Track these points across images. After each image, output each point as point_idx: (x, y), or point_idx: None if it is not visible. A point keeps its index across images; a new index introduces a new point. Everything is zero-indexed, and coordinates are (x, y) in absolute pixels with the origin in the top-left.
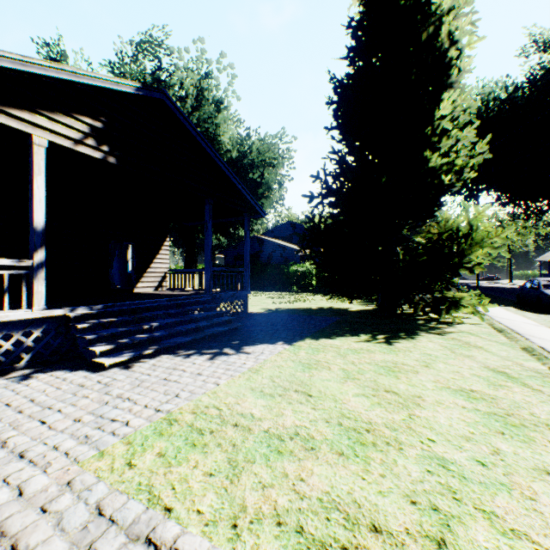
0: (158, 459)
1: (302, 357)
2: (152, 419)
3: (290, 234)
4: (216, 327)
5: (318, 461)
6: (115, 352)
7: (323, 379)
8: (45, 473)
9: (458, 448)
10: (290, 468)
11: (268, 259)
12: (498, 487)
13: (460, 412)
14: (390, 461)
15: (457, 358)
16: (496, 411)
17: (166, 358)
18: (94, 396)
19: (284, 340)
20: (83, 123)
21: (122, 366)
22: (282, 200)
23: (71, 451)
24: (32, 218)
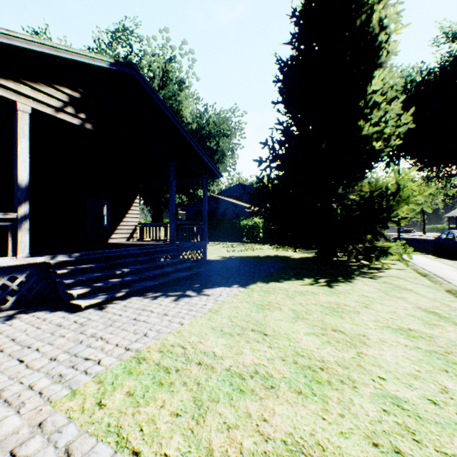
0: (127, 398)
1: (256, 298)
2: (122, 358)
3: (240, 194)
4: (180, 272)
5: (278, 401)
6: (91, 295)
7: (276, 319)
8: (18, 413)
9: (408, 386)
10: (252, 408)
11: (222, 214)
12: (454, 428)
13: (403, 350)
14: (346, 399)
15: (391, 300)
16: (435, 349)
17: (136, 300)
18: (70, 335)
19: (238, 284)
20: (63, 93)
21: (97, 307)
22: (234, 165)
23: (45, 390)
24: (16, 176)
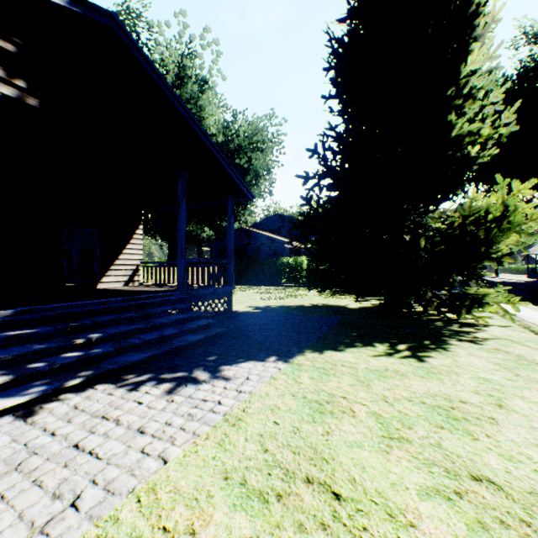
0: None
1: (307, 386)
2: None
3: (278, 226)
4: (189, 335)
5: None
6: (31, 380)
7: (350, 442)
8: None
9: None
10: None
11: (256, 251)
12: None
13: None
14: None
15: (533, 388)
16: None
17: (100, 392)
18: None
19: (277, 354)
20: None
21: (21, 411)
22: (270, 191)
23: None
24: None
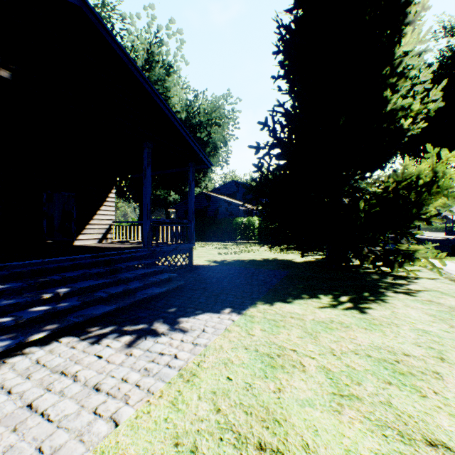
0: None
1: (258, 338)
2: None
3: (234, 191)
4: (152, 288)
5: None
6: (0, 332)
7: (301, 400)
8: None
9: None
10: None
11: (215, 213)
12: None
13: None
14: None
15: None
16: None
17: (64, 345)
18: None
19: (231, 306)
20: None
21: None
22: (227, 160)
23: None
24: None
